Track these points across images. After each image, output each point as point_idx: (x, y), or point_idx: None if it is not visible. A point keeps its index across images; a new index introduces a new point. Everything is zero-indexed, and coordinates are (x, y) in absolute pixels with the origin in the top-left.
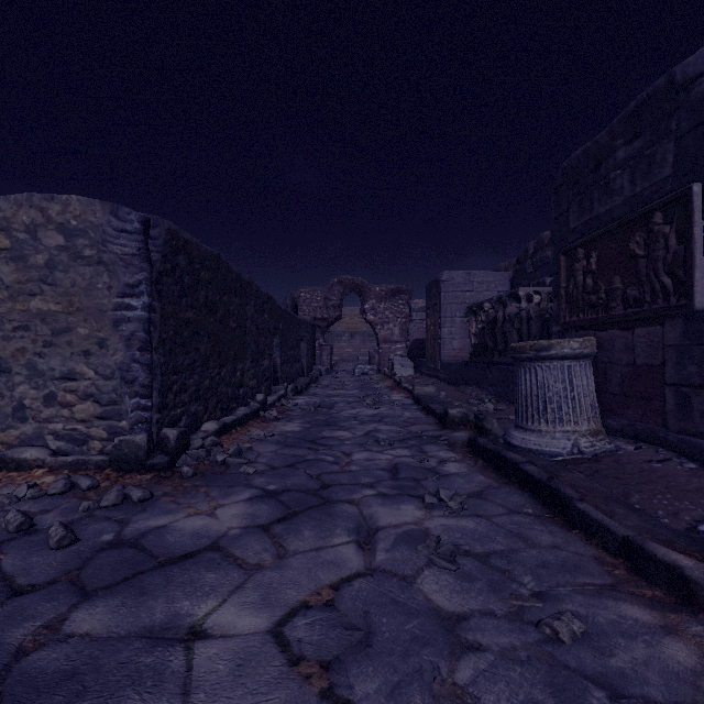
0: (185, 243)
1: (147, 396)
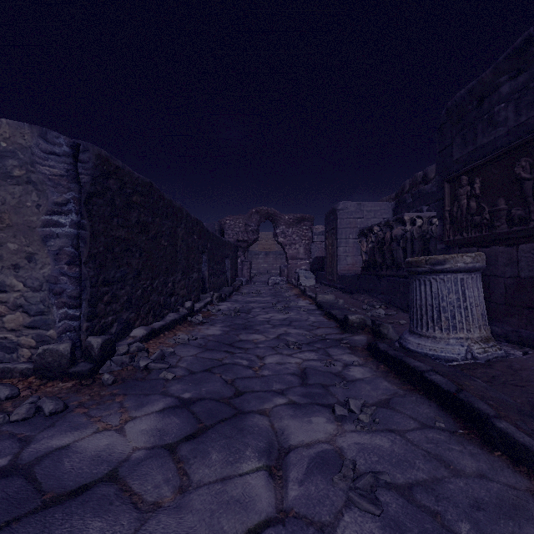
0: (116, 169)
1: (76, 306)
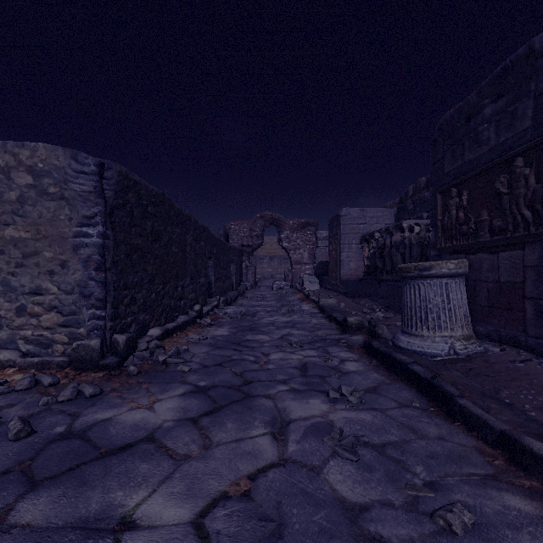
0: (134, 183)
1: (102, 308)
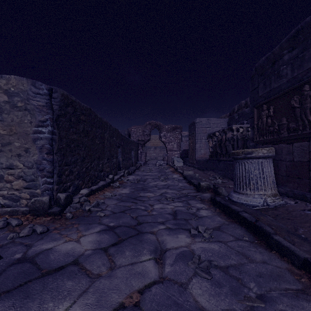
0: (72, 101)
1: (51, 177)
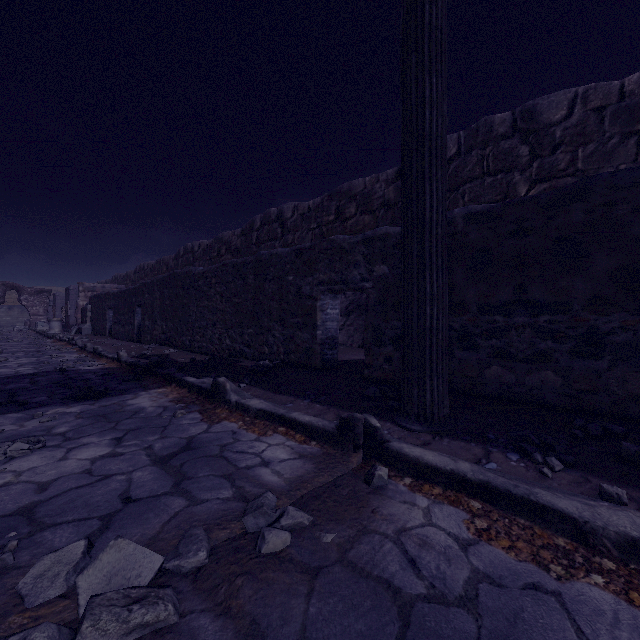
0: None
1: None
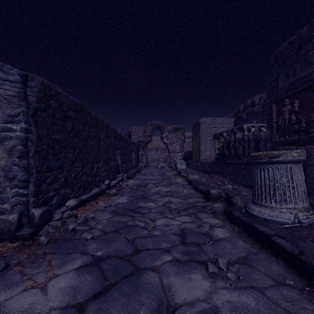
0: (56, 93)
1: (24, 187)
